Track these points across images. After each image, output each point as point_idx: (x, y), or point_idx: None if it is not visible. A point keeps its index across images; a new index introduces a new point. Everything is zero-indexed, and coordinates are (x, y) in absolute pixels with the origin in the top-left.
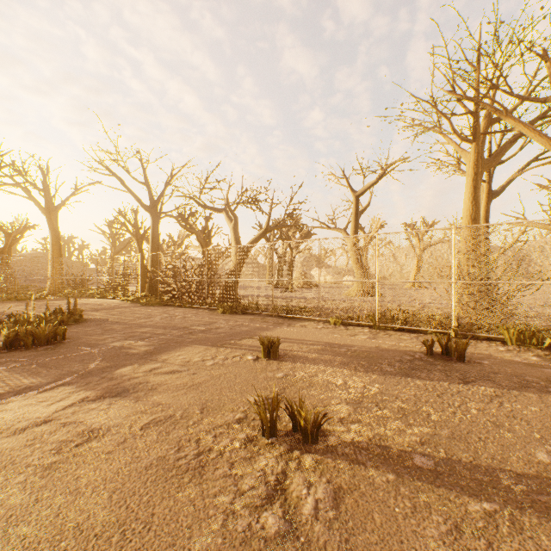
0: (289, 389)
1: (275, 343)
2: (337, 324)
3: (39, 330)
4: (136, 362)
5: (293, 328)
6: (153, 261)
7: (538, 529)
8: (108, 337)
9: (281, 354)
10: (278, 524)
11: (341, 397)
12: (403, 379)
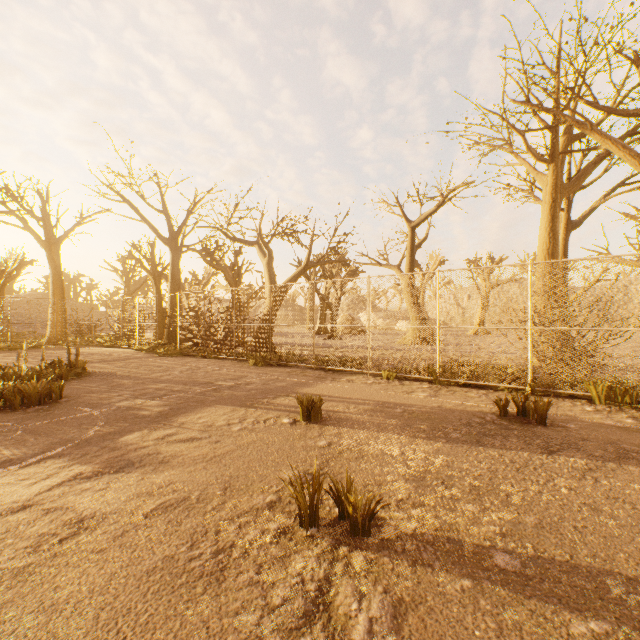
0: (334, 462)
1: (316, 403)
2: (390, 378)
3: (29, 387)
4: (146, 427)
5: (338, 383)
6: (173, 303)
7: None
8: (114, 395)
9: (324, 416)
10: None
11: (398, 472)
12: (473, 448)
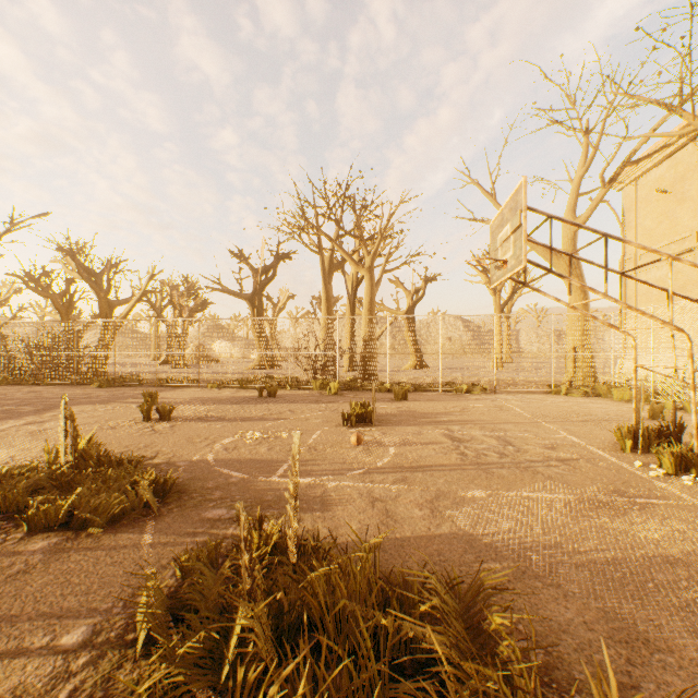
0: None
1: (154, 394)
2: (214, 388)
3: None
4: (36, 414)
5: (174, 392)
6: None
7: (236, 422)
8: None
9: (160, 403)
10: (150, 430)
11: (191, 412)
12: (232, 405)
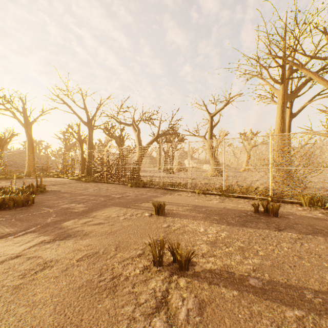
0: (171, 235)
1: (162, 205)
2: (199, 193)
3: (17, 197)
4: (76, 218)
5: (173, 196)
6: (89, 155)
7: None
8: (60, 202)
9: (166, 212)
10: (163, 327)
11: (203, 239)
12: (241, 228)
